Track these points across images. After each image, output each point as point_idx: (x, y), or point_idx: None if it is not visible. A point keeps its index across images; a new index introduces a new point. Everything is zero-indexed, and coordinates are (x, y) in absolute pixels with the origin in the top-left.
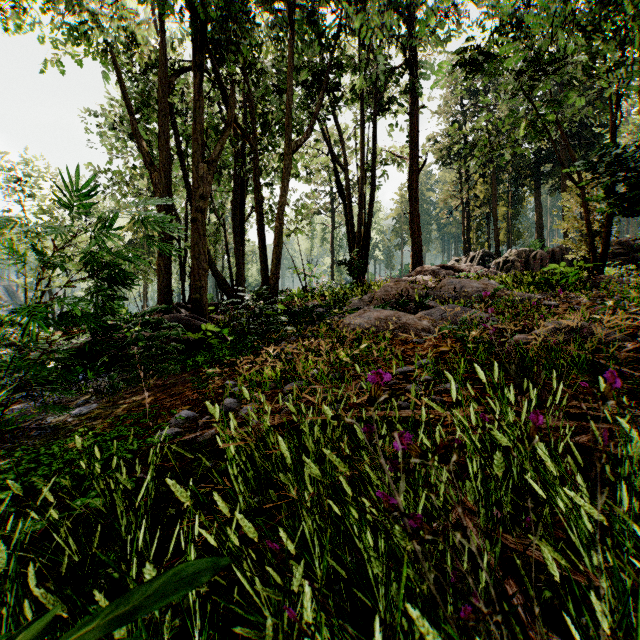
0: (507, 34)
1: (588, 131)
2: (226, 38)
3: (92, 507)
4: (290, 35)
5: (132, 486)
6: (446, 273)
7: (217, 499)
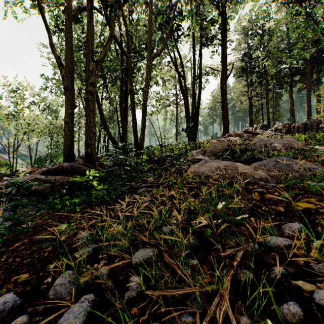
0: None
1: (321, 56)
2: None
3: None
4: None
5: None
6: (247, 135)
7: None
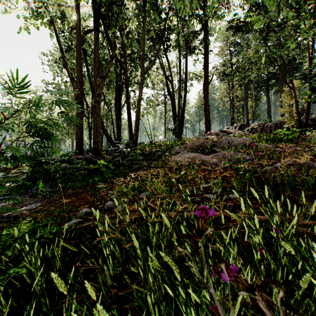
0: (255, 11)
1: (293, 63)
2: (111, 15)
3: (20, 274)
4: (143, 13)
5: (50, 256)
6: (223, 134)
7: (87, 286)
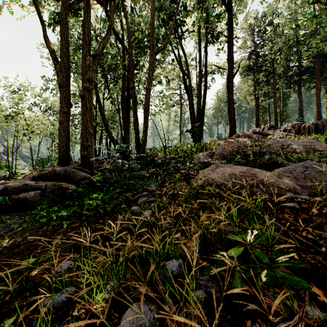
0: None
1: None
2: None
3: None
4: None
5: None
6: (257, 136)
7: None
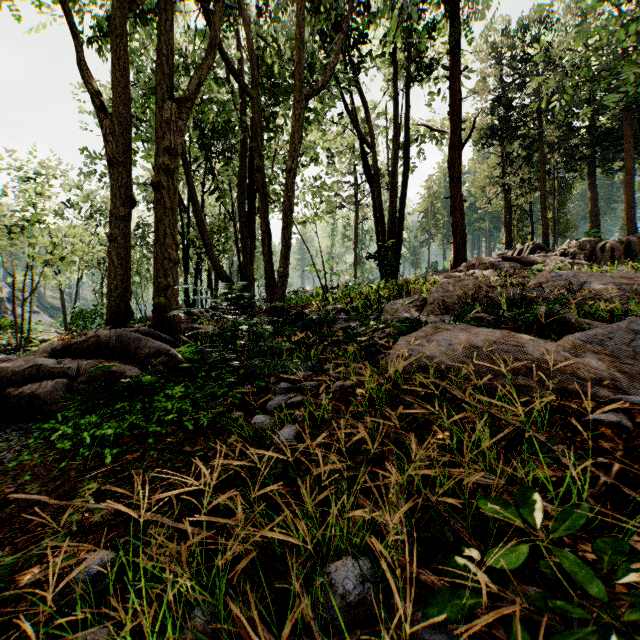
0: None
1: None
2: None
3: None
4: None
5: None
6: (510, 266)
7: None
